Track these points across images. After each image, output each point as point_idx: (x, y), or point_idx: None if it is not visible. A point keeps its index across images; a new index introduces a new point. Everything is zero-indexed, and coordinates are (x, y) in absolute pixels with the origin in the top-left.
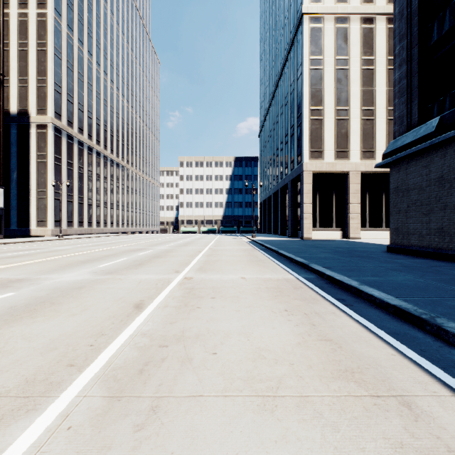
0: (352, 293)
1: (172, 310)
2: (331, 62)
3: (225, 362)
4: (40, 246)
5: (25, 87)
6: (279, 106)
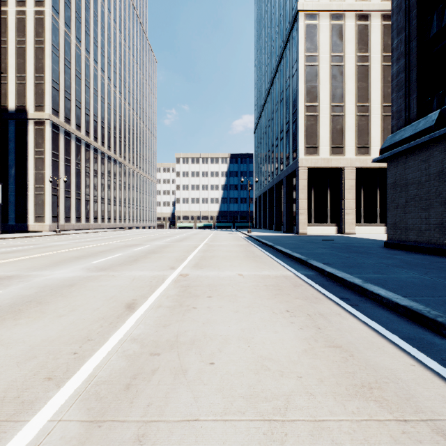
0: (355, 291)
1: (166, 310)
2: (326, 59)
3: (223, 374)
4: (37, 241)
5: (23, 84)
6: (274, 103)
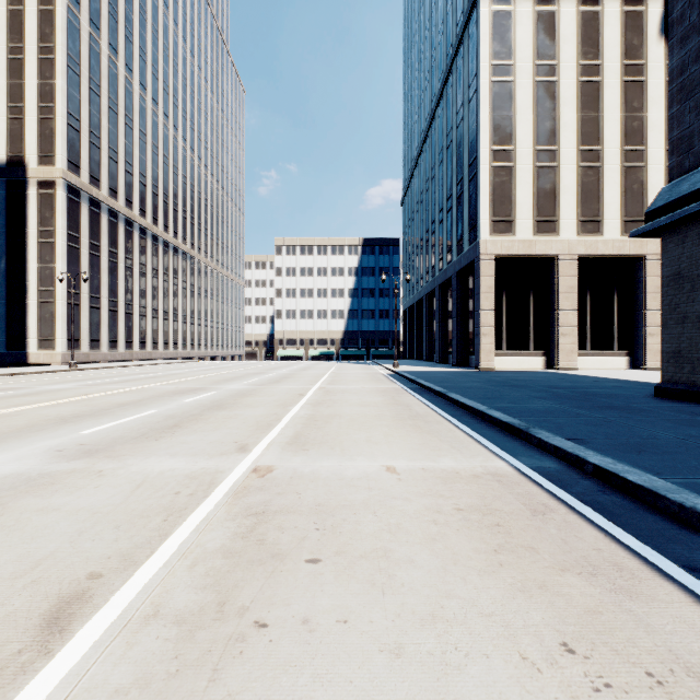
0: None
1: (162, 645)
2: (528, 71)
3: None
4: (23, 383)
5: (19, 120)
6: (436, 152)
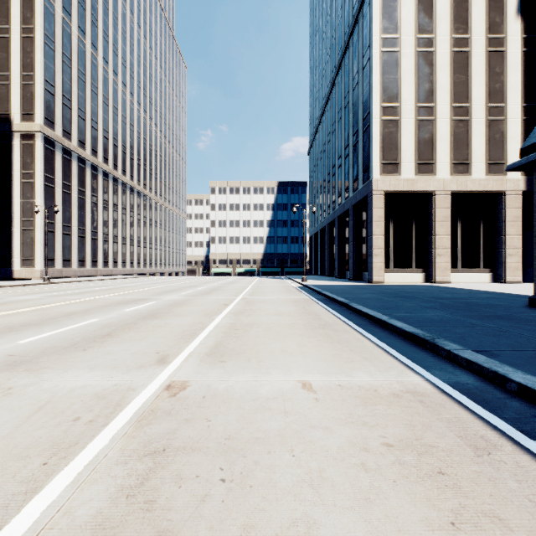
0: None
1: None
2: (411, 43)
3: None
4: None
5: (6, 86)
6: (335, 111)
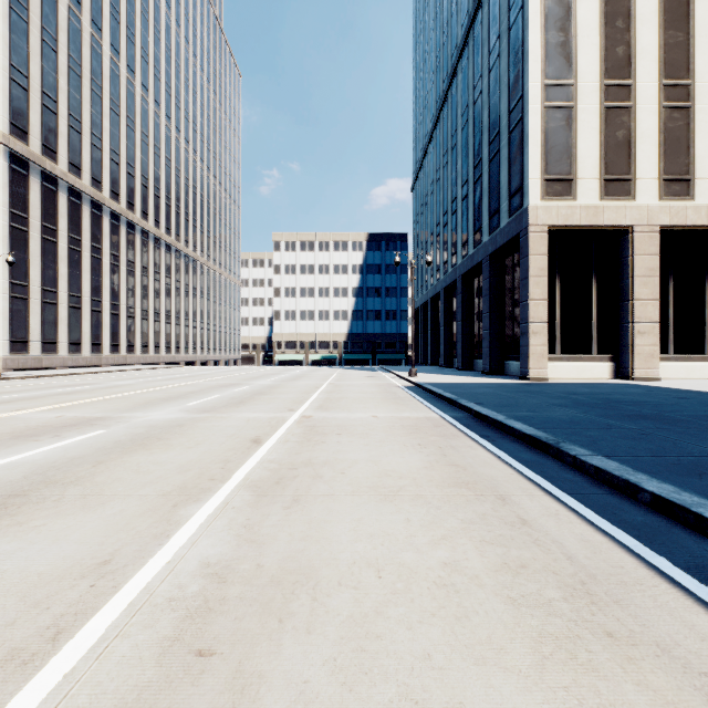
0: None
1: None
2: None
3: None
4: None
5: None
6: (457, 114)
